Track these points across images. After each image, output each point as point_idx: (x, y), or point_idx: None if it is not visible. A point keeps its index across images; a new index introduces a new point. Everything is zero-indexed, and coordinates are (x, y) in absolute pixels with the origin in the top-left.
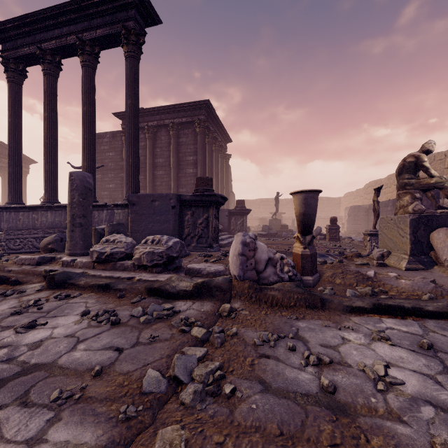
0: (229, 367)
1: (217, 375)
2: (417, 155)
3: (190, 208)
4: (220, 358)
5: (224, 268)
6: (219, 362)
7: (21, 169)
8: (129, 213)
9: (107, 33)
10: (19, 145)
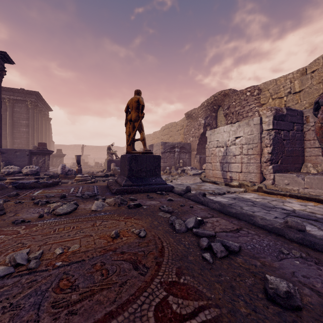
0: None
1: None
2: (110, 145)
3: (36, 155)
4: None
5: (56, 173)
6: None
7: None
8: (1, 157)
9: None
10: None
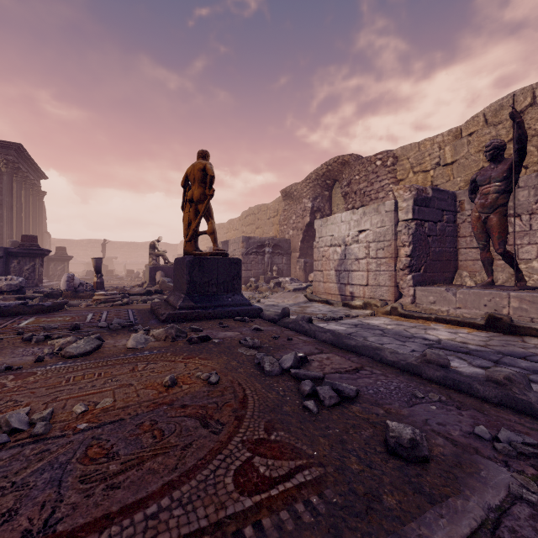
0: None
1: None
2: (154, 242)
3: (17, 258)
4: None
5: (57, 290)
6: None
7: None
8: None
9: None
10: None
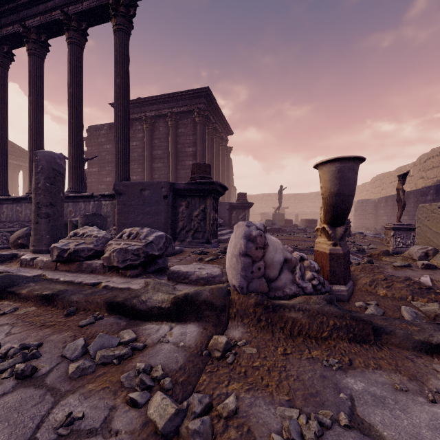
0: None
1: None
2: None
3: (185, 198)
4: None
5: (220, 271)
6: None
7: (6, 158)
8: (116, 204)
9: (94, 6)
10: (4, 133)
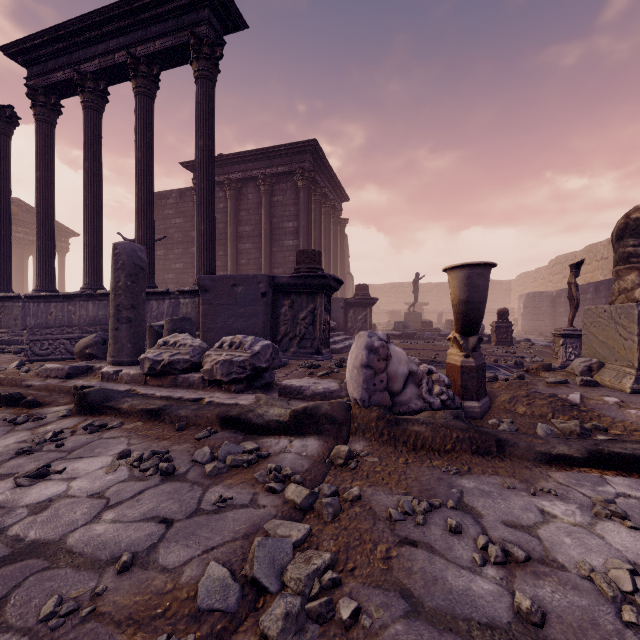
0: (347, 562)
1: (326, 580)
2: None
3: (288, 295)
4: (332, 542)
5: (338, 386)
6: (330, 554)
7: (53, 242)
8: (201, 304)
9: (170, 46)
10: (50, 210)
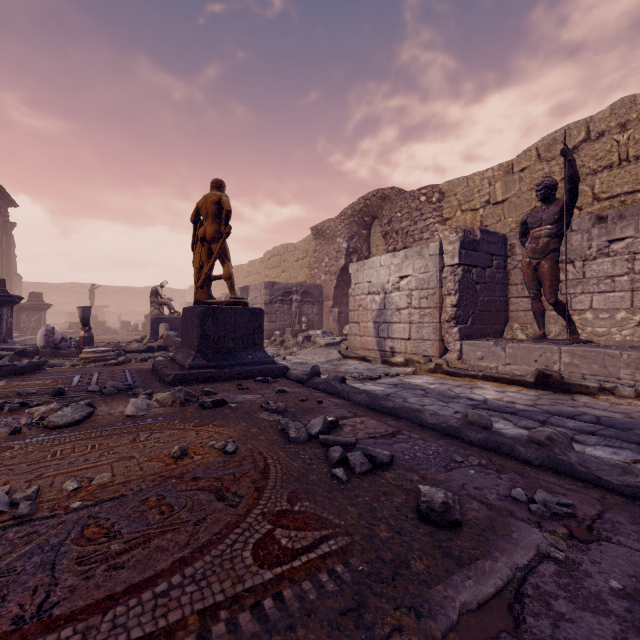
0: None
1: None
2: (157, 287)
3: None
4: None
5: (32, 346)
6: None
7: None
8: None
9: None
10: None
